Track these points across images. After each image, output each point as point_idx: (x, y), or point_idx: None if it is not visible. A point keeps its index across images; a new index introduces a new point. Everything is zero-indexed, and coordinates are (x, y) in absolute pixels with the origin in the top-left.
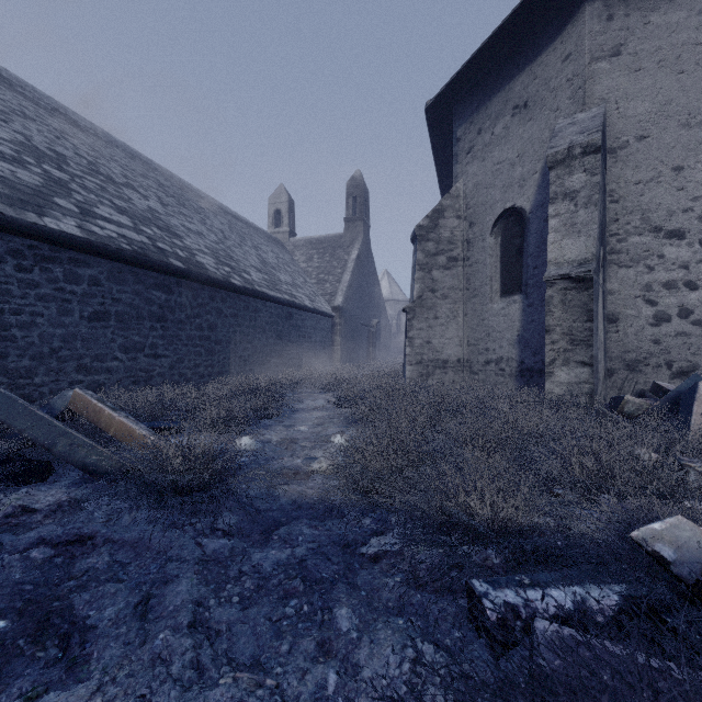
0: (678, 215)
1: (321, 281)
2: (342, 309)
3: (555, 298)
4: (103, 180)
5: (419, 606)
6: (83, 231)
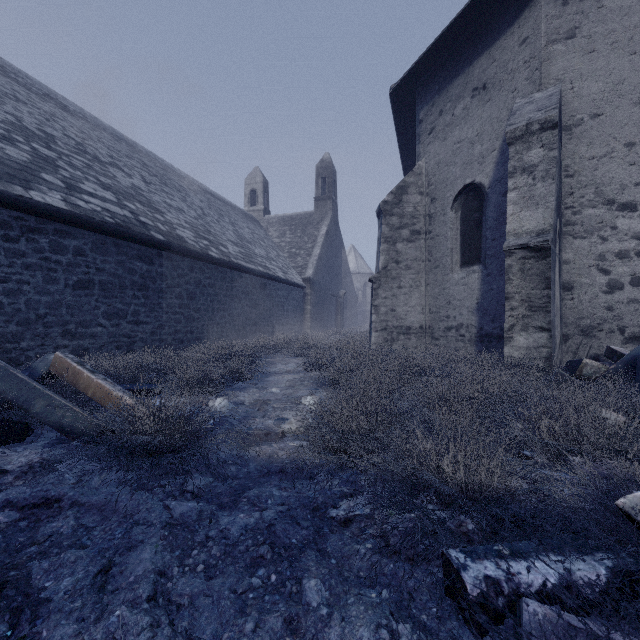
0: (630, 188)
1: (293, 255)
2: (312, 281)
3: (514, 267)
4: (90, 159)
5: (392, 576)
6: (68, 205)
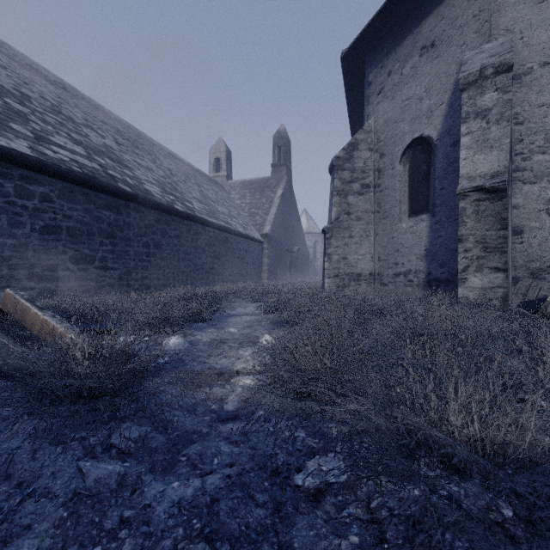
0: None
1: (253, 214)
2: (270, 236)
3: (468, 210)
4: (64, 118)
5: None
6: (34, 152)
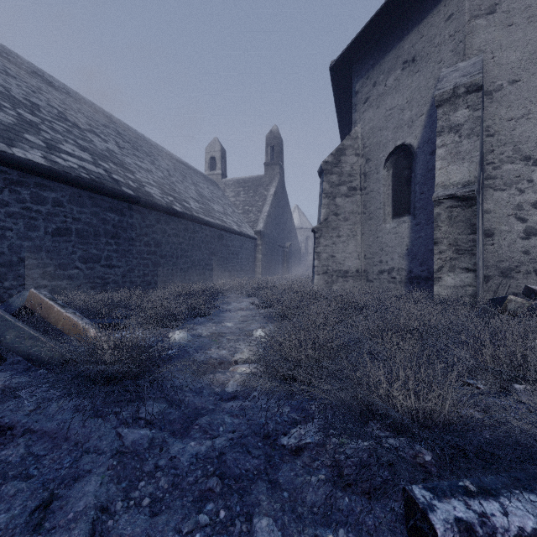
0: None
1: (246, 211)
2: (263, 233)
3: (442, 215)
4: (70, 125)
5: (348, 512)
6: (48, 161)
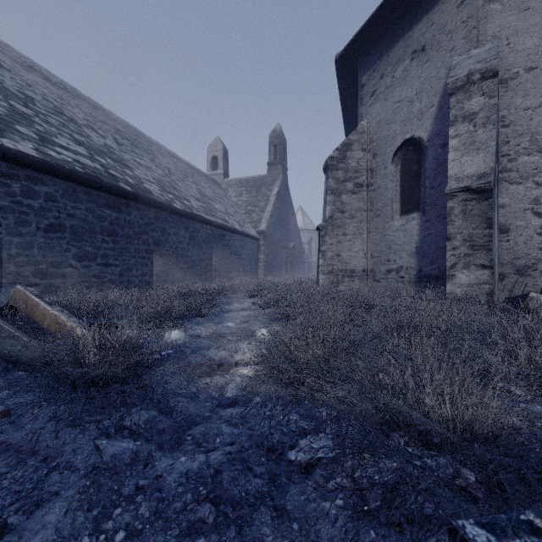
0: None
1: (249, 211)
2: (266, 233)
3: (456, 209)
4: (66, 120)
5: None
6: (40, 153)
